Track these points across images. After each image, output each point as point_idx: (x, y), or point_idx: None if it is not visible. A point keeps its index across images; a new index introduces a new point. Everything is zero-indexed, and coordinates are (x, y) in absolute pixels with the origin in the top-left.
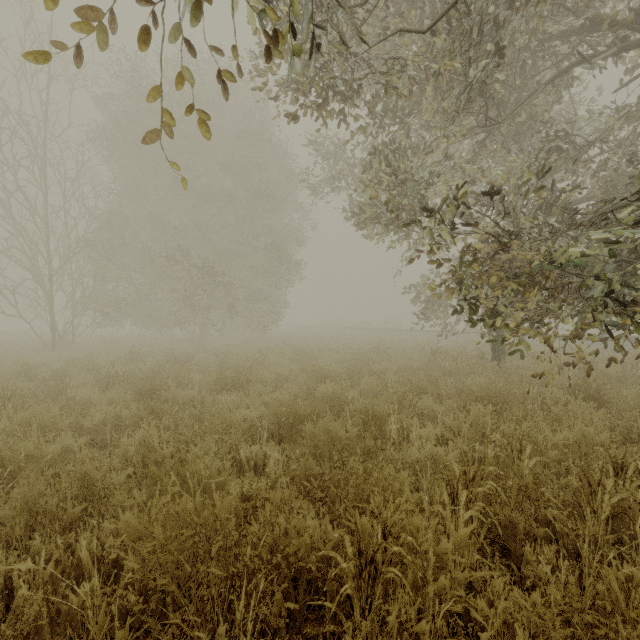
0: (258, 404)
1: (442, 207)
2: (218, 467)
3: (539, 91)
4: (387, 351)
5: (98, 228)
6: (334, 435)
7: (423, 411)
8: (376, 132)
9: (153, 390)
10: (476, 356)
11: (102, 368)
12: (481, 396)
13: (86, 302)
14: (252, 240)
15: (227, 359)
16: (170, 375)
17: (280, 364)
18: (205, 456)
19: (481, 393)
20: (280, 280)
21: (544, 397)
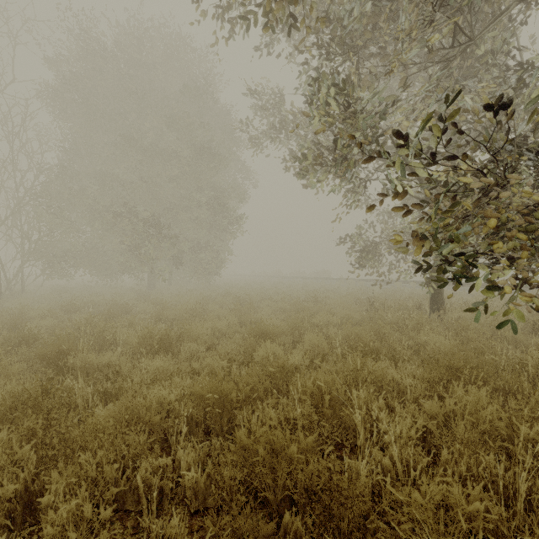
0: (183, 375)
1: (429, 116)
2: (88, 519)
3: (512, 8)
4: (323, 300)
5: (46, 181)
6: (279, 450)
7: (389, 388)
8: (321, 65)
9: (62, 355)
10: (413, 306)
11: (23, 323)
12: (457, 366)
13: (31, 253)
14: (196, 195)
15: (166, 310)
16: (94, 332)
17: (219, 315)
18: (61, 508)
19: (457, 362)
20: (224, 234)
21: (520, 362)
